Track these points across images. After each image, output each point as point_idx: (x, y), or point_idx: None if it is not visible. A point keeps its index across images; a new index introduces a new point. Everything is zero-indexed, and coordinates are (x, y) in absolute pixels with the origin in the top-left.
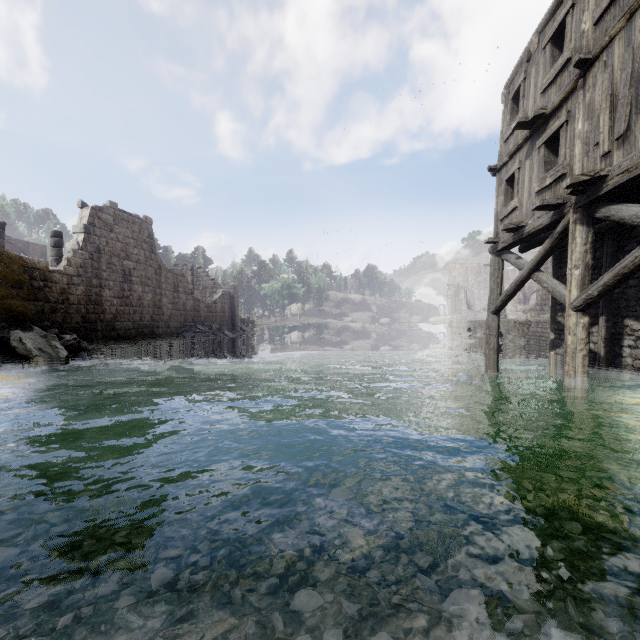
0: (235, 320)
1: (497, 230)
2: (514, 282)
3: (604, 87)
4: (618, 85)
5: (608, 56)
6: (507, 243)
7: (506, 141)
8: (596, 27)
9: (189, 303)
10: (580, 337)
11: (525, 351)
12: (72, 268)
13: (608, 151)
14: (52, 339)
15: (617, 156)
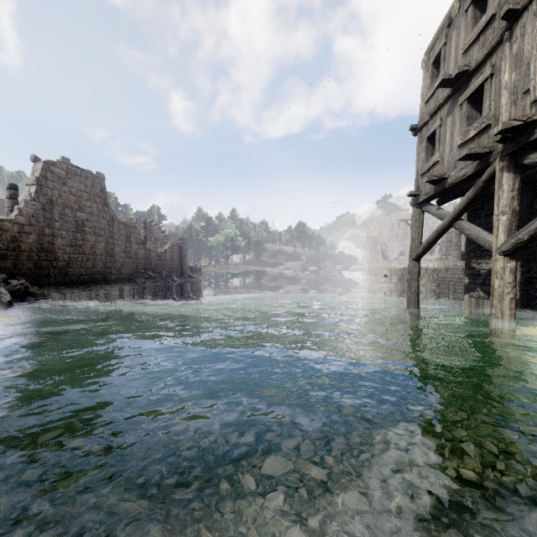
0: (183, 268)
1: (418, 184)
2: (436, 230)
3: (535, 34)
4: None
5: None
6: (428, 195)
7: (427, 103)
8: None
9: (141, 252)
10: (507, 281)
11: (437, 294)
12: (23, 217)
13: None
14: None
15: None
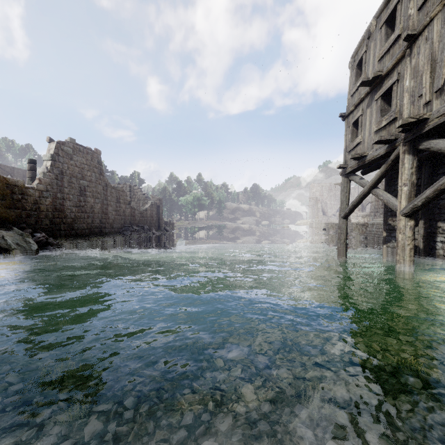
0: (160, 222)
1: (346, 159)
2: (358, 196)
3: (426, 54)
4: (436, 52)
5: (429, 32)
6: (353, 168)
7: (352, 95)
8: (419, 11)
9: (127, 210)
10: (408, 235)
11: (364, 244)
12: (42, 185)
13: (429, 100)
14: (26, 236)
15: (436, 104)
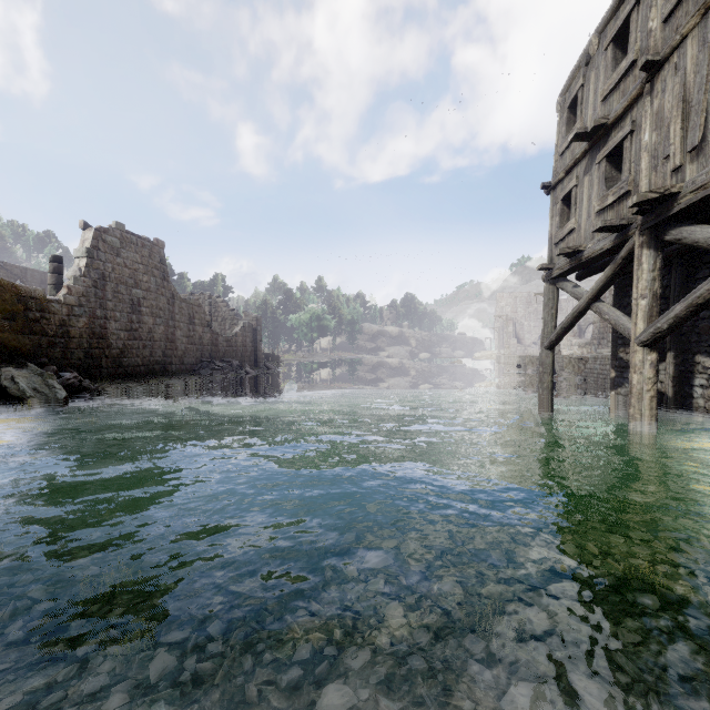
0: (258, 355)
1: (551, 255)
2: (571, 313)
3: (675, 92)
4: (691, 90)
5: (679, 57)
6: (563, 270)
7: (562, 155)
8: (665, 25)
9: (206, 336)
10: (647, 376)
11: (582, 390)
12: (73, 297)
13: (680, 165)
14: (49, 378)
15: (690, 171)
